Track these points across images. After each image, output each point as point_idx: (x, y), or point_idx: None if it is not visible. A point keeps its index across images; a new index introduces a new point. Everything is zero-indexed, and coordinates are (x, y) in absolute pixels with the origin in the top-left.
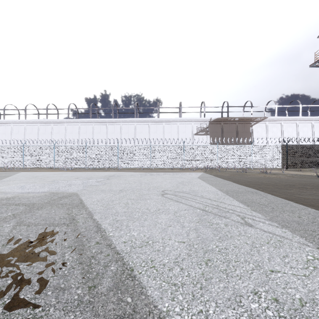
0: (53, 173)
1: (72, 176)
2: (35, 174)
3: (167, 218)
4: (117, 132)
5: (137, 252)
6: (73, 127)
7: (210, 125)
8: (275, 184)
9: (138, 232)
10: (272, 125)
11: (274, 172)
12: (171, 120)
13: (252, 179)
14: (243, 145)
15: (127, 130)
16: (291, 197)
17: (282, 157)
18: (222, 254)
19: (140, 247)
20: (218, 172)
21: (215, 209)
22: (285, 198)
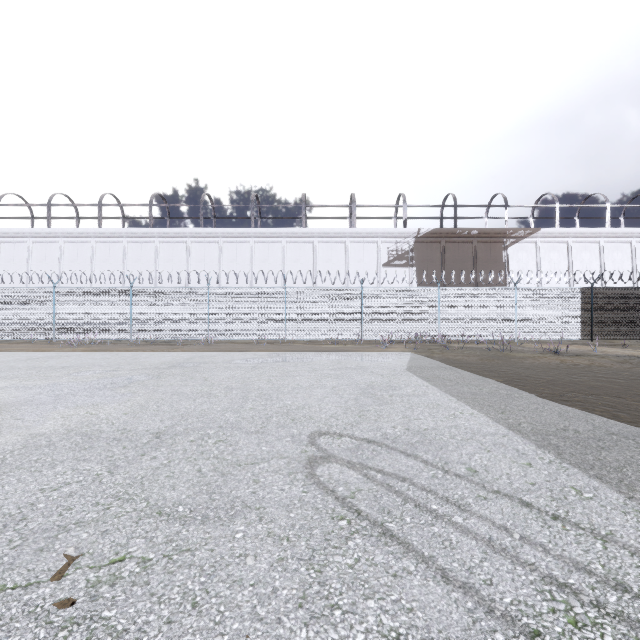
0: (26, 357)
1: (65, 367)
2: None
3: None
4: (212, 260)
5: None
6: (109, 248)
7: (416, 246)
8: (629, 391)
9: None
10: (550, 246)
11: (570, 349)
12: (332, 233)
13: (549, 373)
14: (497, 289)
15: (235, 255)
16: None
17: (583, 315)
18: None
19: None
20: (444, 350)
21: None
22: None
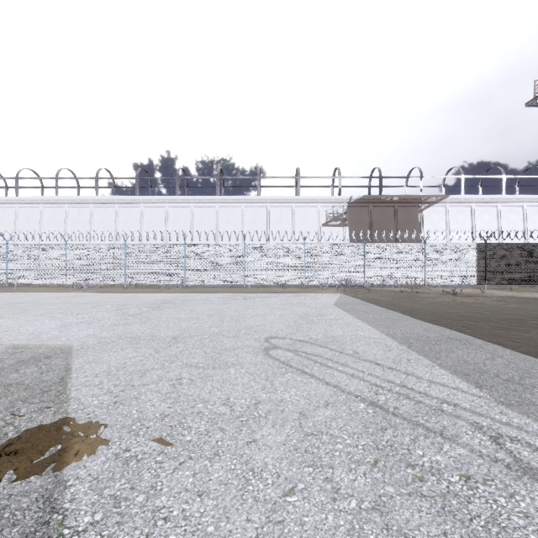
0: (55, 296)
1: (89, 303)
2: (17, 299)
3: (280, 442)
4: (186, 221)
5: None
6: (104, 212)
7: (349, 210)
8: (487, 318)
9: (181, 535)
10: (457, 209)
11: (466, 292)
12: (282, 199)
13: (438, 307)
14: (411, 244)
15: (204, 217)
16: None
17: (478, 265)
18: None
19: None
20: (367, 292)
21: (403, 401)
22: (534, 354)
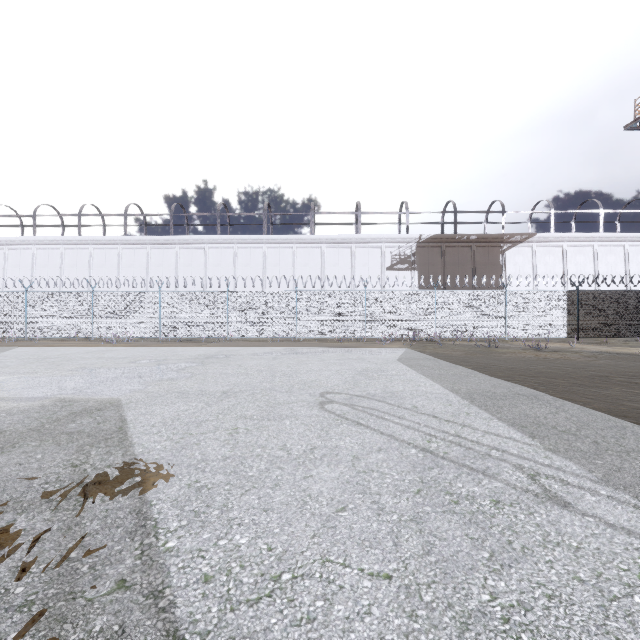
0: (84, 351)
1: (124, 358)
2: (44, 353)
3: (334, 477)
4: (228, 264)
5: (241, 632)
6: (134, 254)
7: (418, 251)
8: (567, 375)
9: (253, 534)
10: (545, 250)
11: (553, 346)
12: (339, 239)
13: (515, 363)
14: (489, 291)
15: (249, 259)
16: (618, 407)
17: (569, 315)
18: (520, 638)
19: (252, 603)
20: (437, 347)
21: (453, 447)
22: (605, 410)
